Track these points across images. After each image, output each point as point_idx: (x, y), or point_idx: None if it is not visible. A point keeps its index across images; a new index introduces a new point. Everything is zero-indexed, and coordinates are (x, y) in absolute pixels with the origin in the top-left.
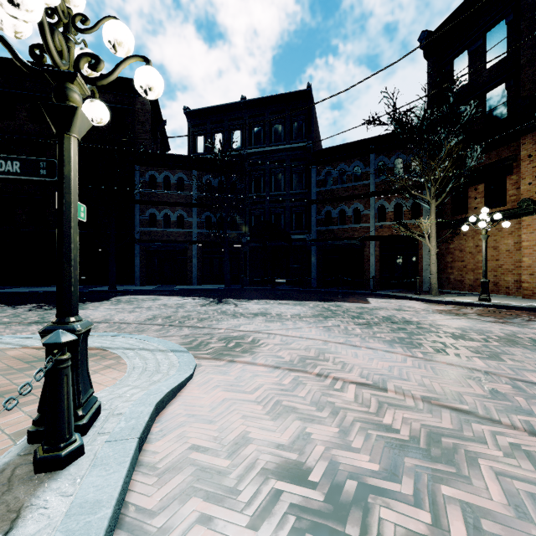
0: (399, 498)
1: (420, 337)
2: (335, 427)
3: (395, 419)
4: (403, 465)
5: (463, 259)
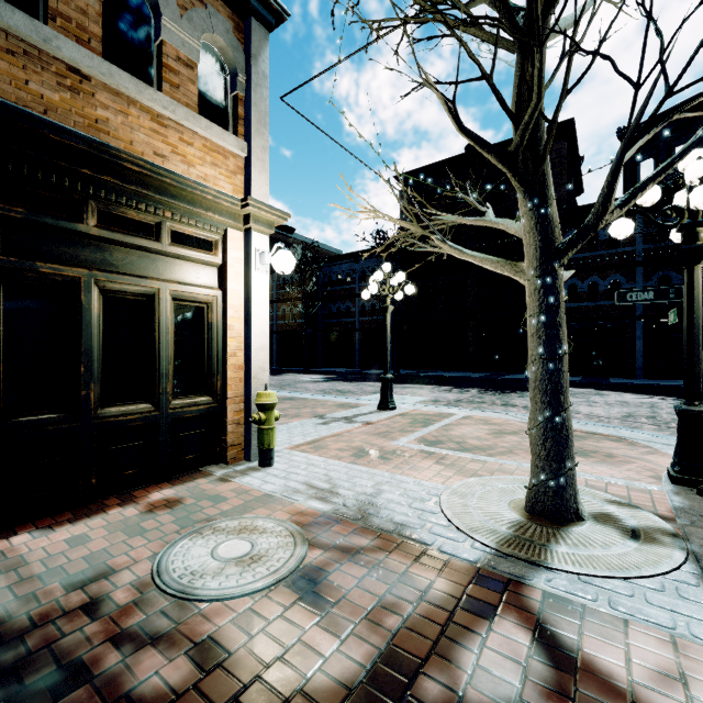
0: None
1: None
2: None
3: None
4: None
5: None
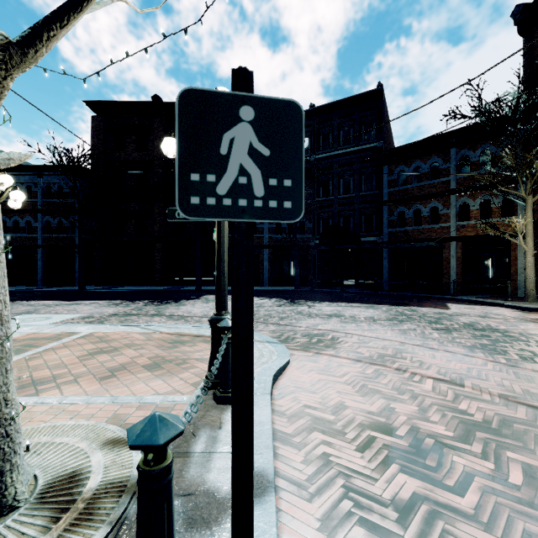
0: (468, 453)
1: (506, 345)
2: (415, 406)
3: (470, 407)
4: (474, 436)
5: None
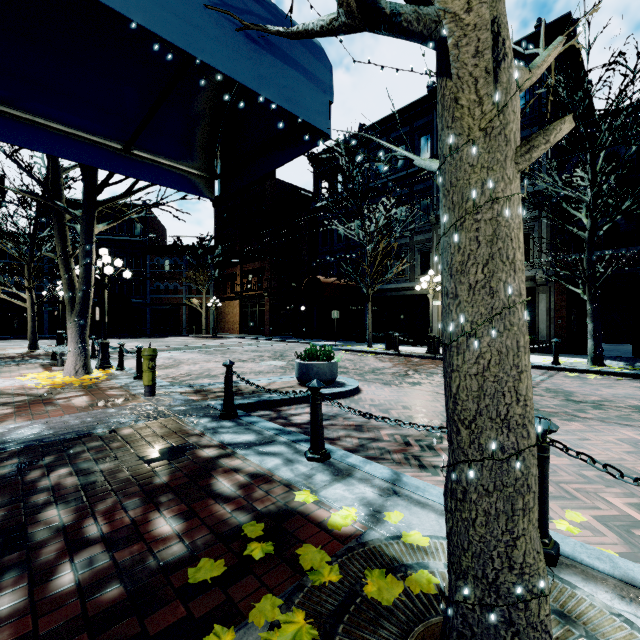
0: None
1: (154, 342)
2: None
3: None
4: None
5: (225, 317)
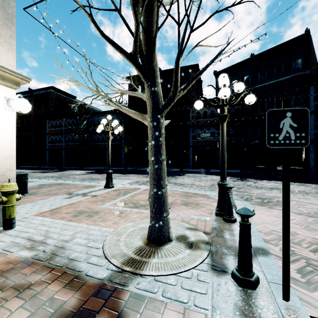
0: None
1: None
2: None
3: None
4: None
5: None
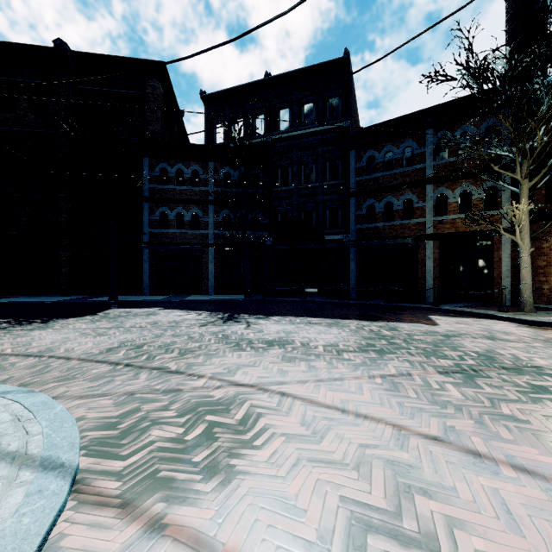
0: None
1: None
2: None
3: None
4: None
5: None
